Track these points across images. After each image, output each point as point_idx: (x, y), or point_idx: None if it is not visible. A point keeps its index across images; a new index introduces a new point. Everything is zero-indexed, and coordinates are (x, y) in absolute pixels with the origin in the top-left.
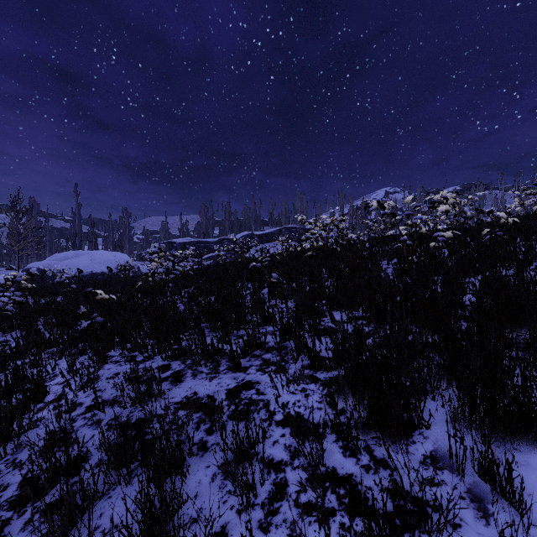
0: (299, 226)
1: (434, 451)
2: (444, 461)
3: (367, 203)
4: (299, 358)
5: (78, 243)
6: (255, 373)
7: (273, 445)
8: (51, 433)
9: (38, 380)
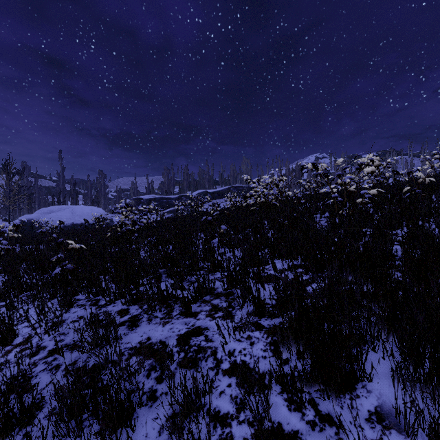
0: (244, 185)
1: (379, 407)
2: (390, 419)
3: (303, 165)
4: (244, 304)
5: (62, 199)
6: (204, 319)
7: (219, 395)
8: (3, 385)
9: (8, 324)
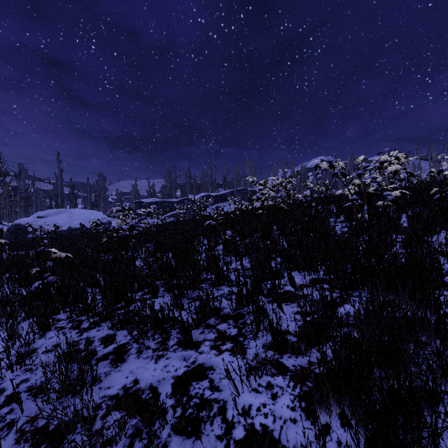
0: (248, 189)
1: None
2: None
3: (317, 164)
4: (259, 332)
5: (60, 203)
6: (209, 353)
7: None
8: None
9: None
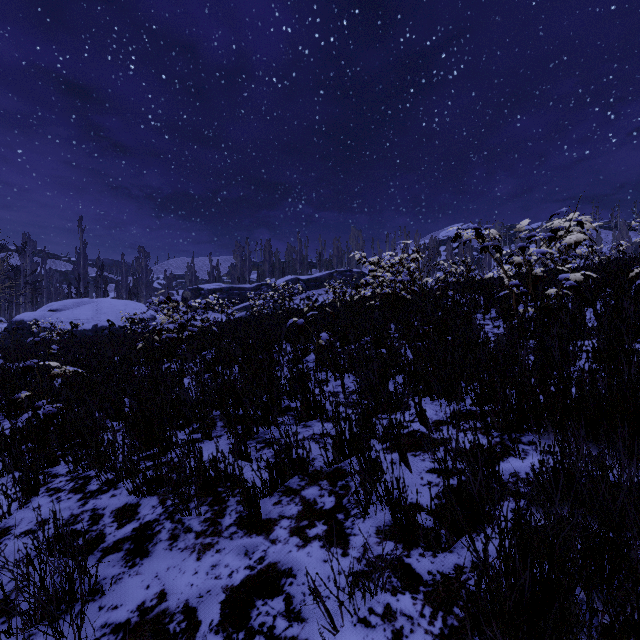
0: (354, 270)
1: None
2: None
3: (458, 232)
4: (369, 505)
5: (83, 290)
6: (286, 542)
7: None
8: None
9: None
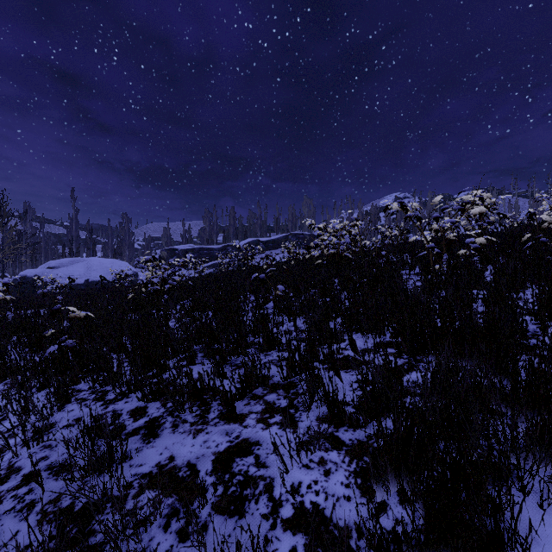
0: (306, 233)
1: None
2: None
3: (387, 205)
4: (312, 403)
5: (75, 250)
6: (255, 426)
7: None
8: None
9: None
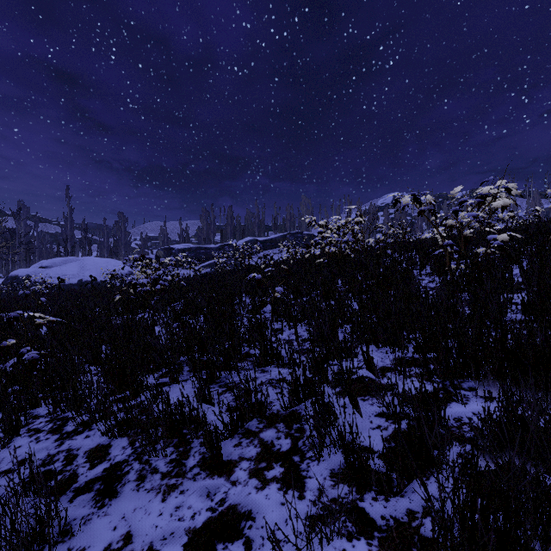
0: (304, 232)
1: None
2: None
3: (397, 198)
4: (323, 447)
5: (70, 249)
6: (246, 483)
7: None
8: None
9: None
